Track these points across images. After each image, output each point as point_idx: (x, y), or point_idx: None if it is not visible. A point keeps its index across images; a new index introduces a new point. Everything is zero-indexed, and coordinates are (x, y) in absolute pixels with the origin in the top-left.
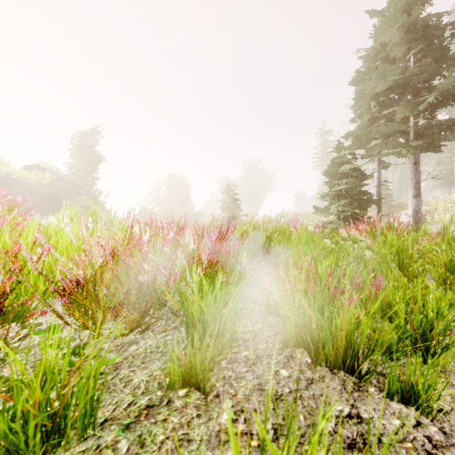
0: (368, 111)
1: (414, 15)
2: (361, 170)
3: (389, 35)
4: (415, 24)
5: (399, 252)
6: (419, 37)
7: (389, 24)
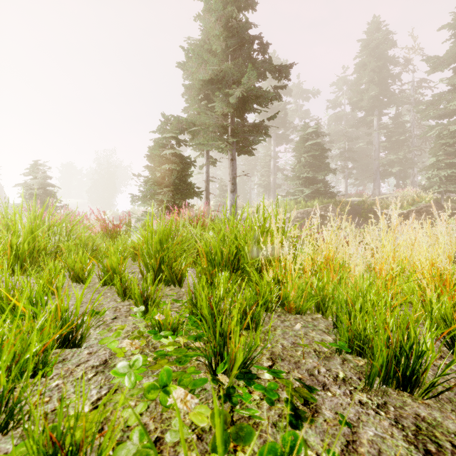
0: (195, 100)
1: (228, 9)
2: (183, 157)
3: (208, 21)
4: (231, 23)
5: (164, 241)
6: (232, 35)
7: (207, 7)
